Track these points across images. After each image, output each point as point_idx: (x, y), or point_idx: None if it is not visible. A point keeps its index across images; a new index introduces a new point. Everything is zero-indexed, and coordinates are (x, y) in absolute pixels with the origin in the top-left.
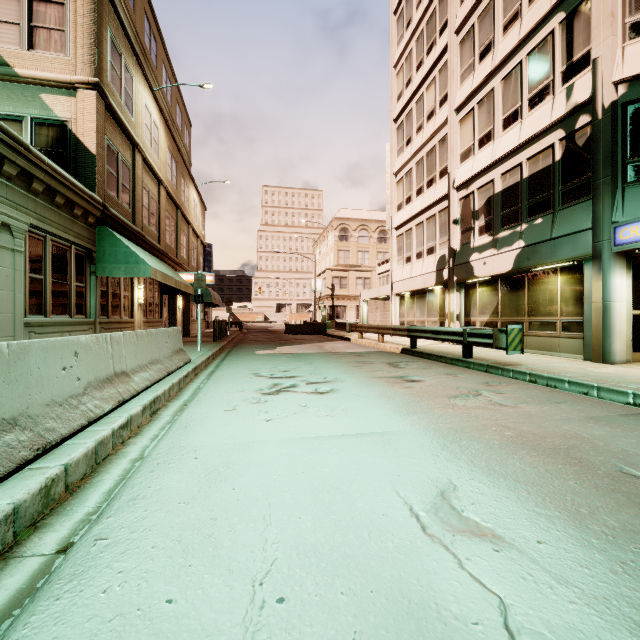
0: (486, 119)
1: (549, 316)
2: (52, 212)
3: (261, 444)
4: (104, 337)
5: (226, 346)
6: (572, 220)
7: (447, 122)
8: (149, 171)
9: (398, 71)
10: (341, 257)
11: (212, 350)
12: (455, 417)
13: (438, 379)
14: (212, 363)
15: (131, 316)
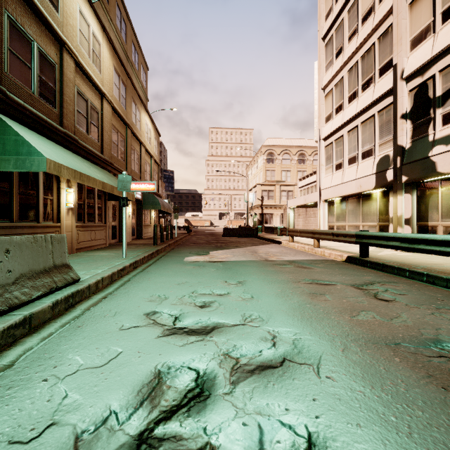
0: None
1: None
2: None
3: None
4: None
5: (165, 249)
6: None
7: (391, 12)
8: (88, 81)
9: None
10: (268, 175)
11: (138, 257)
12: None
13: None
14: (125, 276)
15: (57, 220)
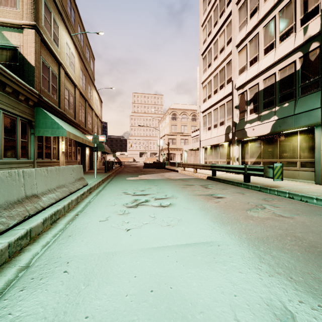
0: (254, 50)
1: (292, 158)
2: (3, 96)
3: (120, 255)
4: (16, 172)
5: (111, 175)
6: (307, 103)
7: (231, 53)
8: (69, 79)
9: (203, 28)
10: (172, 128)
11: (102, 177)
12: (257, 227)
13: (234, 196)
14: (101, 185)
15: (57, 158)
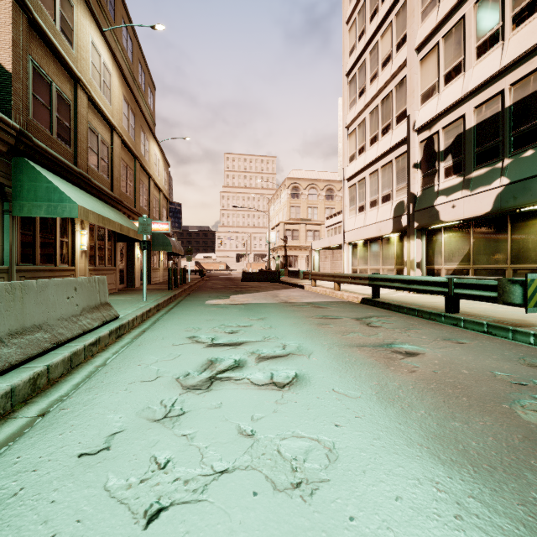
0: (454, 51)
1: None
2: None
3: None
4: None
5: (181, 294)
6: None
7: (405, 64)
8: (98, 114)
9: (350, 26)
10: (293, 212)
11: (159, 300)
12: None
13: (443, 350)
14: (152, 317)
15: (72, 263)
